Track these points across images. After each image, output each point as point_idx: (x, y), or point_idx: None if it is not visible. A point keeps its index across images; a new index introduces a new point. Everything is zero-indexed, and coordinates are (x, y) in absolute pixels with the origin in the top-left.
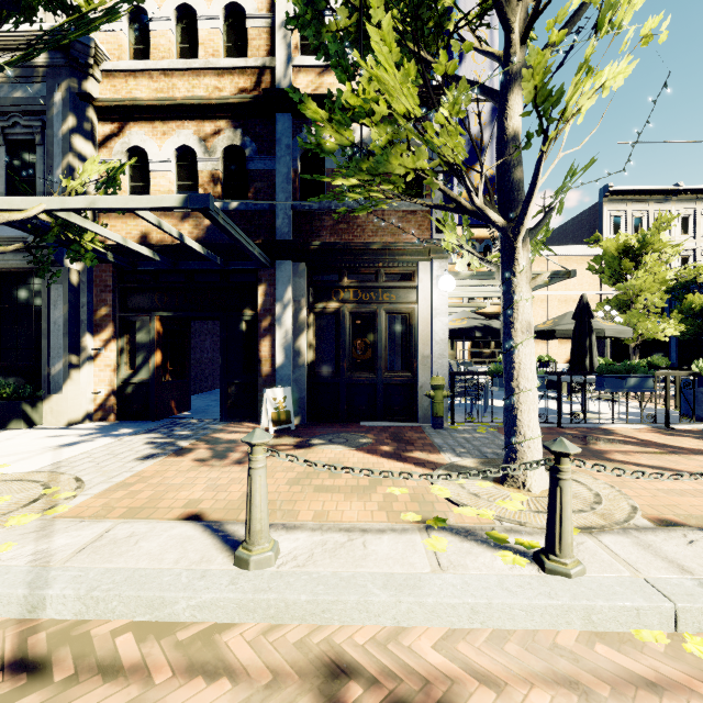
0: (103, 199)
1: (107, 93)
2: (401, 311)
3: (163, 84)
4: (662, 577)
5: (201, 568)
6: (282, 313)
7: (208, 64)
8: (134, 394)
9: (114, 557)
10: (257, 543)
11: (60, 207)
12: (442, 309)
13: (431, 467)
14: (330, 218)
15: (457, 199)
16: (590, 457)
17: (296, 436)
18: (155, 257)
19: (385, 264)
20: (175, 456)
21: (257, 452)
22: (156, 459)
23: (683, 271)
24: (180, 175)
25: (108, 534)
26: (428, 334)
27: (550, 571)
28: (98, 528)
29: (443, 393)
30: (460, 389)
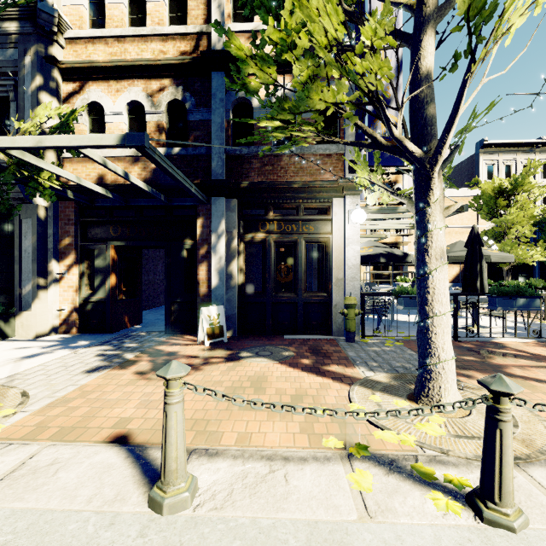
0: (49, 138)
1: (69, 57)
2: (318, 240)
3: (116, 48)
4: None
5: (113, 510)
6: (217, 242)
7: (154, 31)
8: (93, 311)
9: (27, 493)
10: (172, 483)
11: (11, 145)
12: (353, 238)
13: (347, 381)
14: (257, 161)
15: (373, 135)
16: (491, 372)
17: (227, 349)
18: (108, 194)
19: (304, 200)
20: (119, 368)
21: (173, 386)
22: (101, 372)
23: None
24: (131, 126)
25: (30, 461)
26: (342, 260)
27: (490, 522)
28: (23, 453)
29: (355, 311)
30: (369, 307)
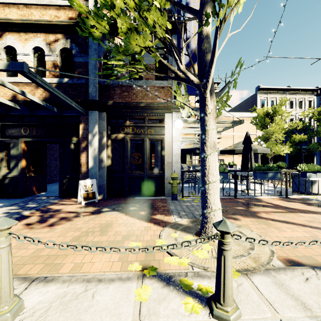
0: None
1: None
2: (157, 139)
3: (25, 12)
4: (292, 316)
5: None
6: (92, 139)
7: (51, 2)
8: (9, 184)
9: None
10: None
11: None
12: (177, 138)
13: (163, 225)
14: (118, 89)
15: (175, 71)
16: (249, 216)
17: (96, 206)
18: (16, 106)
19: (148, 114)
20: None
21: None
22: None
23: (291, 124)
24: (36, 63)
25: None
26: (170, 151)
27: (217, 317)
28: None
29: (177, 182)
30: (187, 179)
